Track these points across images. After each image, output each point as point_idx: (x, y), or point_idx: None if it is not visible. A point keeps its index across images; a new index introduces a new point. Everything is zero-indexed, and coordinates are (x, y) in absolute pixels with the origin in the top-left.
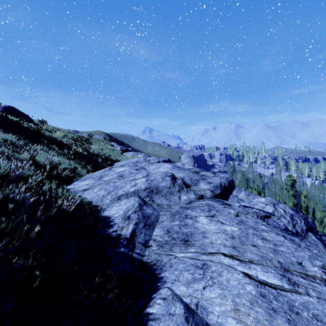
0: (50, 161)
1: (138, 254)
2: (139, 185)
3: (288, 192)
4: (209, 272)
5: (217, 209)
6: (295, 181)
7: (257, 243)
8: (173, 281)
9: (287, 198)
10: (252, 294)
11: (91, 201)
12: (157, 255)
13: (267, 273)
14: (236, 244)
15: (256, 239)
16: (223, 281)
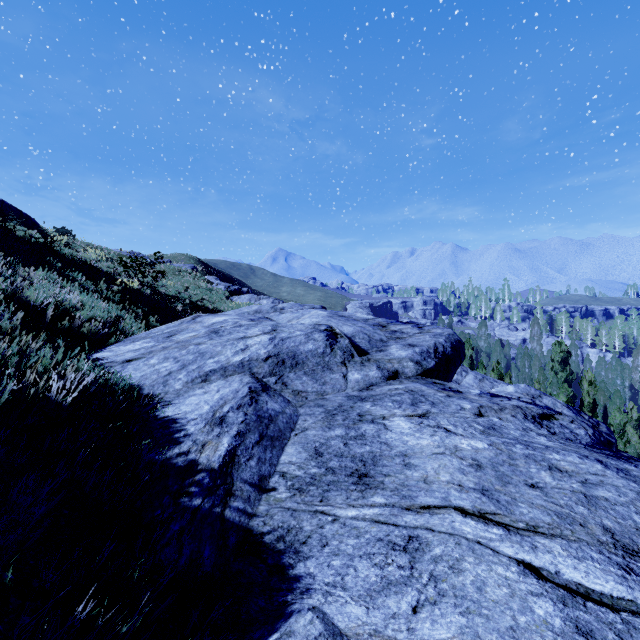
0: (60, 302)
1: (240, 513)
2: (253, 350)
3: (556, 375)
4: (425, 562)
5: (432, 399)
6: (570, 354)
7: (541, 479)
8: (328, 588)
9: (553, 387)
10: (555, 629)
11: (141, 385)
12: (287, 515)
13: (582, 563)
14: (487, 482)
15: (537, 469)
16: (467, 588)
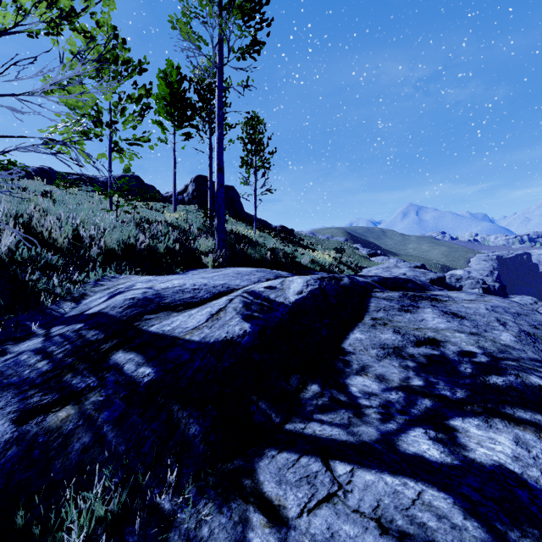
0: None
1: None
2: None
3: None
4: None
5: None
6: None
7: None
8: None
9: None
10: None
11: None
12: None
13: None
14: None
15: None
16: None
